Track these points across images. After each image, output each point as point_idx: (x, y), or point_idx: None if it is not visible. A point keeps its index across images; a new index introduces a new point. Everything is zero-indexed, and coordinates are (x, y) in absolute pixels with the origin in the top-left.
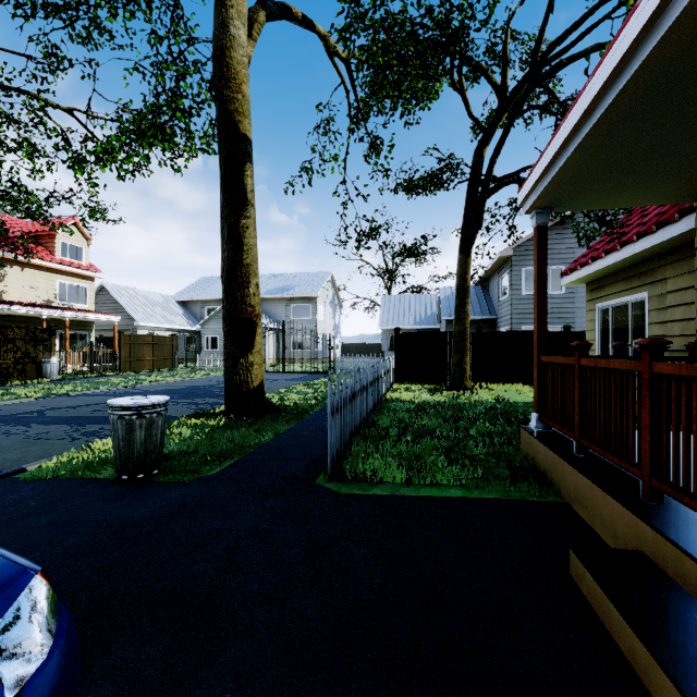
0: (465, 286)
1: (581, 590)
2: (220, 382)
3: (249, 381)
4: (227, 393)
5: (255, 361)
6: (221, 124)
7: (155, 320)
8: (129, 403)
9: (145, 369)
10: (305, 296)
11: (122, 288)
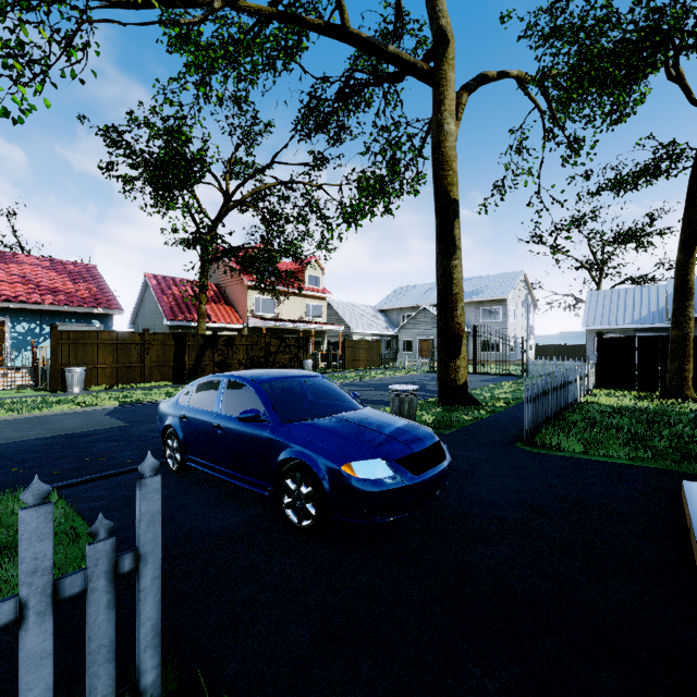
0: (686, 288)
1: (682, 502)
2: (421, 380)
3: (457, 380)
4: (440, 388)
5: (461, 364)
6: (437, 196)
7: (364, 328)
8: (401, 388)
9: (360, 367)
10: (495, 299)
11: (341, 303)
